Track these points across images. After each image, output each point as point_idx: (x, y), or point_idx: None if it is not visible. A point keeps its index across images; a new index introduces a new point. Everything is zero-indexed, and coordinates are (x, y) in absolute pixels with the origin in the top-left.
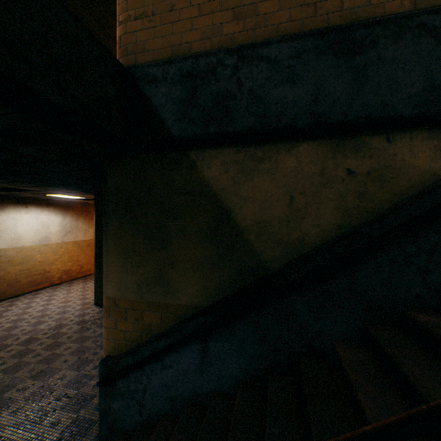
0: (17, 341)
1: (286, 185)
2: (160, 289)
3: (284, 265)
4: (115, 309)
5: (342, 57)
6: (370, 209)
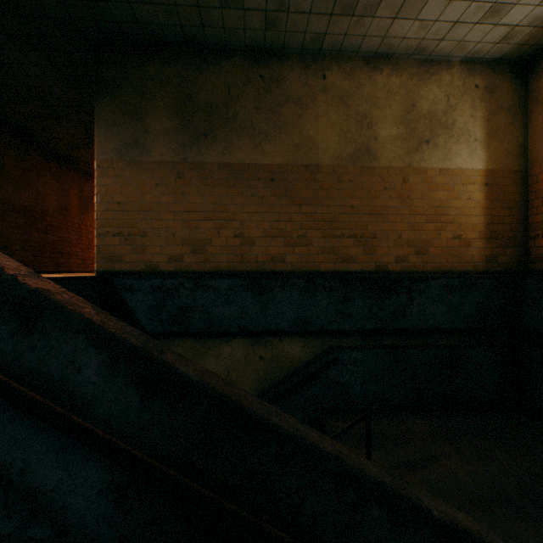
0: None
1: (226, 364)
2: None
3: None
4: None
5: (256, 294)
6: (272, 379)
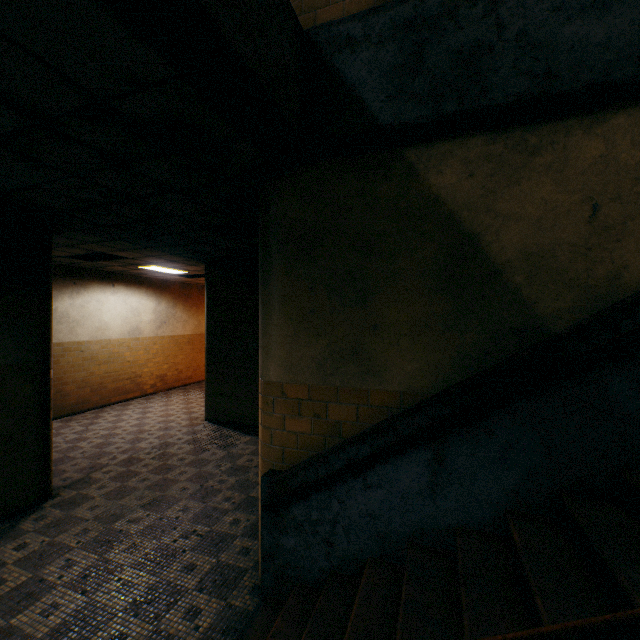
0: (114, 461)
1: (585, 188)
2: (355, 369)
3: (587, 320)
4: (281, 399)
5: None
6: None
